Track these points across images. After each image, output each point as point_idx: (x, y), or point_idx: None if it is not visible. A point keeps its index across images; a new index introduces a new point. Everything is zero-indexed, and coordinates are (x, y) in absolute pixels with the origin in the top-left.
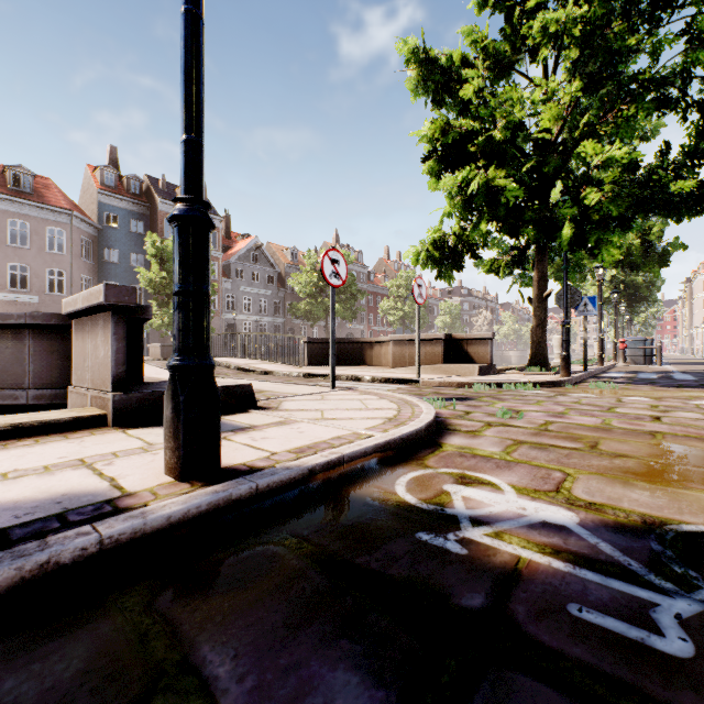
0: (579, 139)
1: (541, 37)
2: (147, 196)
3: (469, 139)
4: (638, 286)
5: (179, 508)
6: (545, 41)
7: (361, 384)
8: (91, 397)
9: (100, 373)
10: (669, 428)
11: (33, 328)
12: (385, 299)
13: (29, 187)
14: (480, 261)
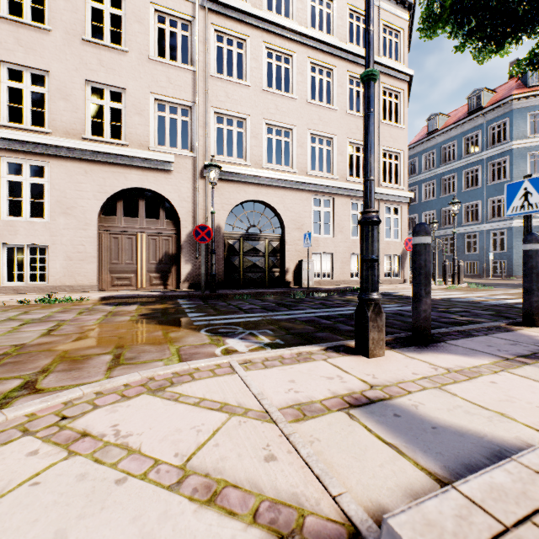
0: None
1: None
2: None
3: None
4: None
5: None
6: None
7: None
8: None
9: None
10: None
11: None
12: None
13: None
14: None
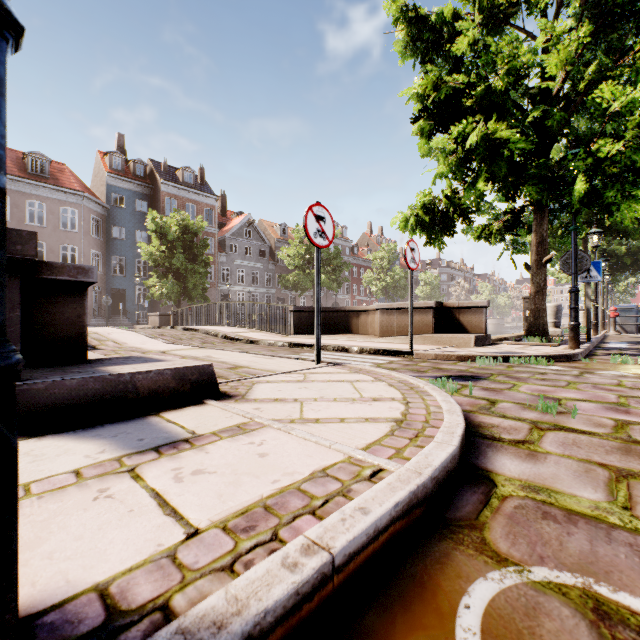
0: (590, 86)
1: None
2: (151, 178)
3: (464, 92)
4: (620, 255)
5: None
6: None
7: (348, 356)
8: None
9: None
10: None
11: None
12: (368, 271)
13: (45, 171)
14: (468, 228)
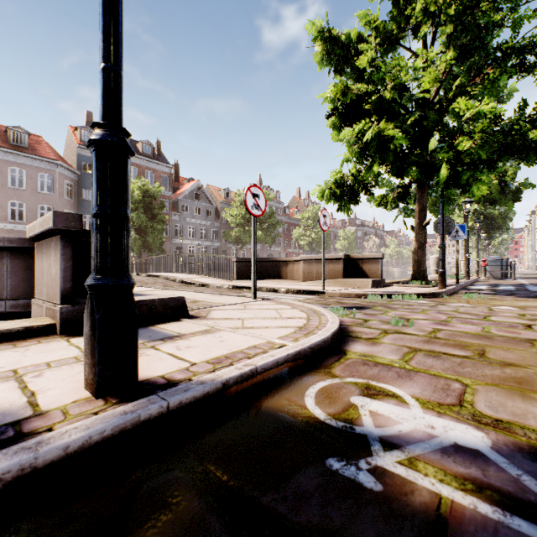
0: (453, 97)
1: (422, 17)
2: None
3: (364, 98)
4: (495, 217)
5: (79, 436)
6: (425, 19)
7: (277, 295)
8: (46, 308)
9: (52, 288)
10: None
11: (10, 250)
12: (297, 228)
13: (25, 143)
14: (372, 197)
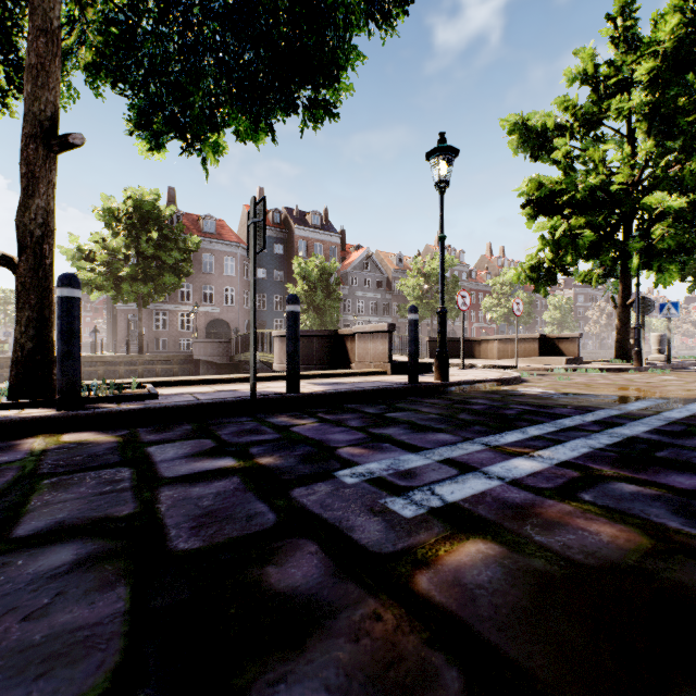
0: (649, 188)
1: (617, 114)
2: (285, 224)
3: (556, 195)
4: None
5: (451, 382)
6: (620, 117)
7: None
8: (374, 365)
9: (379, 356)
10: (644, 384)
11: (317, 336)
12: (488, 297)
13: (213, 229)
14: (575, 272)
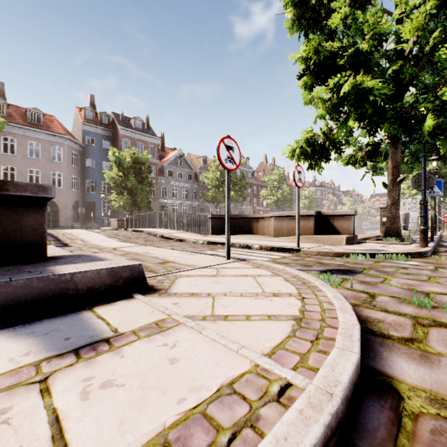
0: (436, 46)
1: None
2: (113, 125)
3: (338, 53)
4: None
5: None
6: None
7: (251, 252)
8: None
9: None
10: None
11: None
12: (264, 189)
13: (40, 121)
14: (339, 157)
